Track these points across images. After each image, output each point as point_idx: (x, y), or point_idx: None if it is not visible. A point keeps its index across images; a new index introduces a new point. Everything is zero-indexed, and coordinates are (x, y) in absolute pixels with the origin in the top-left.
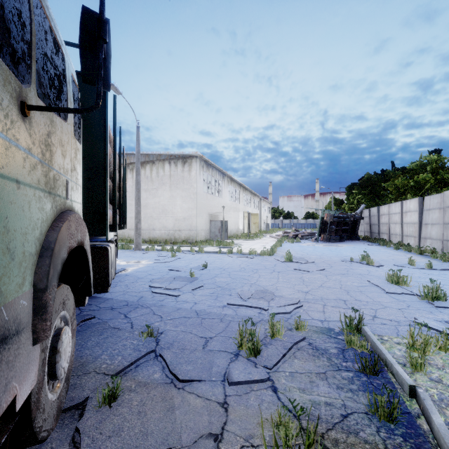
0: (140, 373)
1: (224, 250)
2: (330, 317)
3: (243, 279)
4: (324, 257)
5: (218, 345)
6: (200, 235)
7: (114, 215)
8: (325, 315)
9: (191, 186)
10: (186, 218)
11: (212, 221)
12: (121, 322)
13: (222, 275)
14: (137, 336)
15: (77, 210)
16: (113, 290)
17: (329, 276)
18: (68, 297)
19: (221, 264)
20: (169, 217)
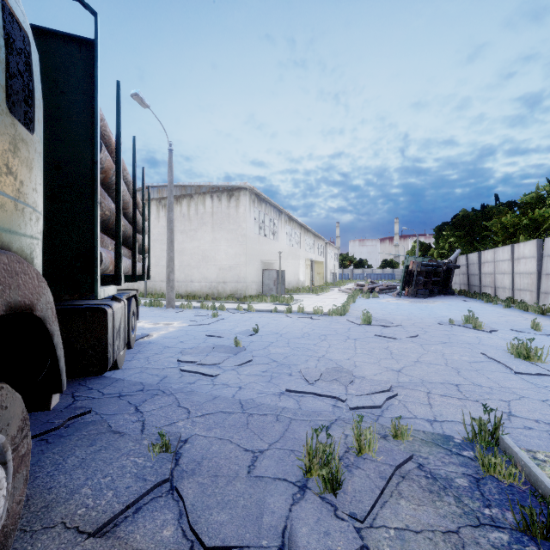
0: (140, 527)
1: (280, 308)
2: (442, 414)
3: (308, 350)
4: (413, 317)
5: (272, 467)
6: (251, 288)
7: (116, 261)
8: (434, 410)
9: (238, 226)
10: (233, 267)
11: (265, 270)
12: (128, 420)
13: (279, 343)
14: (146, 449)
15: (20, 249)
16: (127, 366)
17: (425, 345)
18: (2, 405)
19: (277, 328)
20: (211, 266)
